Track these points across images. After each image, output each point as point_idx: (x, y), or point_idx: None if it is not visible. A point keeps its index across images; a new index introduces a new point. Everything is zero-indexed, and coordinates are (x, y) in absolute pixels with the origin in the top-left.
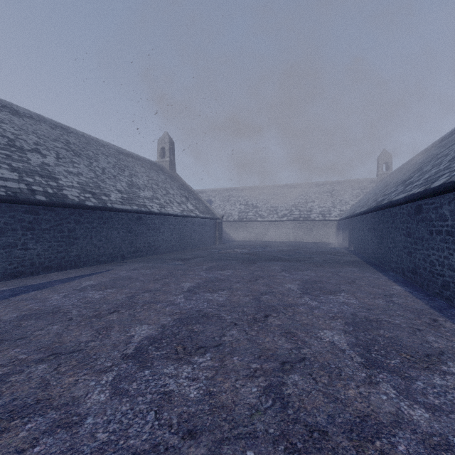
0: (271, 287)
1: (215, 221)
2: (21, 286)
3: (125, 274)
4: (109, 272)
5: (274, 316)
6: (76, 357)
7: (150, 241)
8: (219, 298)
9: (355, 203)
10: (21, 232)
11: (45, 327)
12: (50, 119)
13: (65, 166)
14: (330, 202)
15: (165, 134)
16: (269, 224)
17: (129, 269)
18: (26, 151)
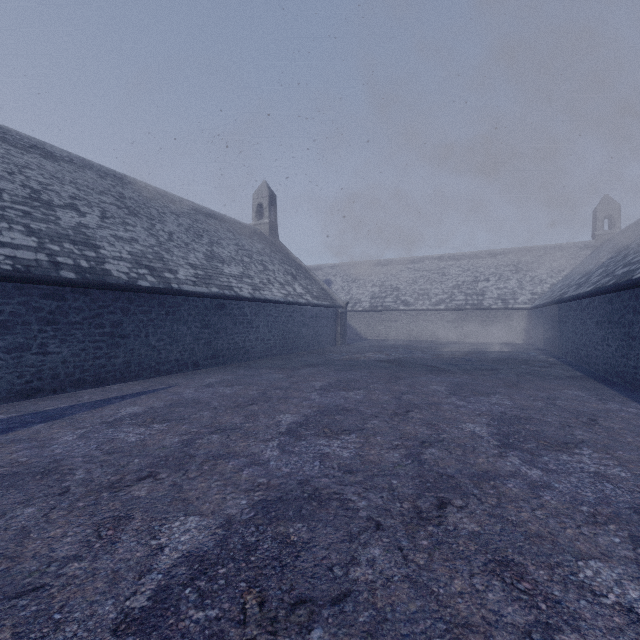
0: (438, 429)
1: (335, 310)
2: (28, 412)
3: (191, 395)
4: (169, 390)
5: (458, 506)
6: (20, 612)
7: (237, 340)
8: (342, 452)
9: (556, 282)
10: (37, 327)
11: (11, 510)
12: (99, 165)
13: (113, 229)
14: (514, 280)
15: (263, 184)
16: (417, 315)
17: (201, 385)
18: (56, 206)
